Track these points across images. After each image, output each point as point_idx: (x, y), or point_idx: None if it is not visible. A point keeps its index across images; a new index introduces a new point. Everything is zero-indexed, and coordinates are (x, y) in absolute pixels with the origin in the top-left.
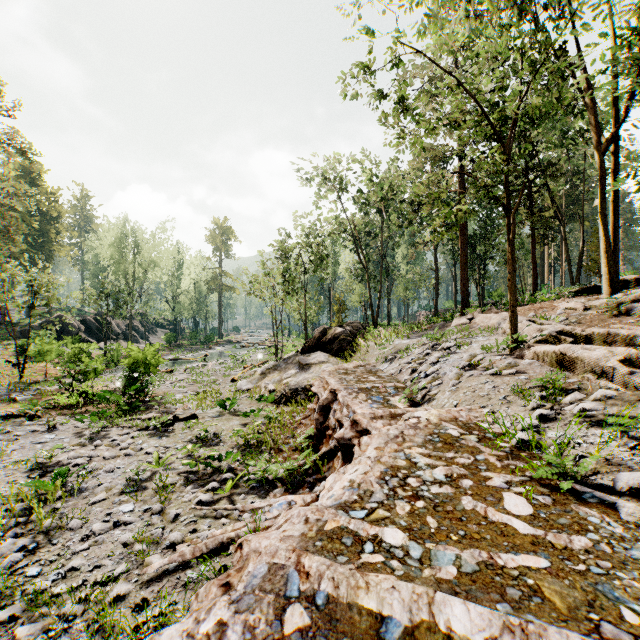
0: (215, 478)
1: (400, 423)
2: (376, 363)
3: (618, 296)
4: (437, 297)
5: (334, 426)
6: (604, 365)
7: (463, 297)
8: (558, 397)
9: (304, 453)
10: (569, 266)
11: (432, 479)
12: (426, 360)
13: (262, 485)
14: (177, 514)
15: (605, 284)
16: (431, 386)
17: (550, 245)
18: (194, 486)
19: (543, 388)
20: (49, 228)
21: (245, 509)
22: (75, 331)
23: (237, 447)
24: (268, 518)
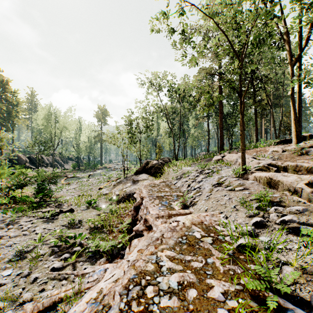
0: (69, 250)
1: (166, 225)
2: (172, 180)
3: (301, 144)
4: (209, 145)
5: (140, 219)
6: (296, 186)
7: (221, 145)
8: (267, 207)
9: (120, 236)
10: (274, 129)
11: (166, 287)
12: (196, 179)
13: (95, 255)
14: (36, 277)
15: (294, 138)
16: (196, 196)
17: (265, 119)
18: (55, 256)
19: (258, 200)
20: (12, 110)
21: (78, 274)
22: (23, 162)
23: (89, 229)
24: (89, 281)
